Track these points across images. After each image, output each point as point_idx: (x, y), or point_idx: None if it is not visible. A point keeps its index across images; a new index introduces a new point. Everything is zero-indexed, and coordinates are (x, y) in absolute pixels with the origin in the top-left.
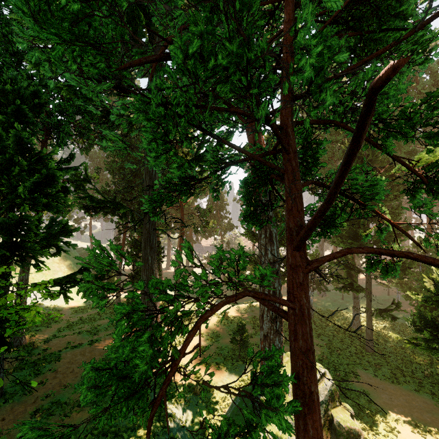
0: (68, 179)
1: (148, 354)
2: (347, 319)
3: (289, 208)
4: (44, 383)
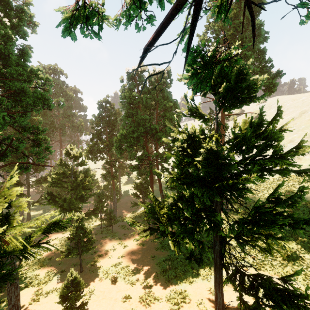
0: None
1: None
2: None
3: None
4: None
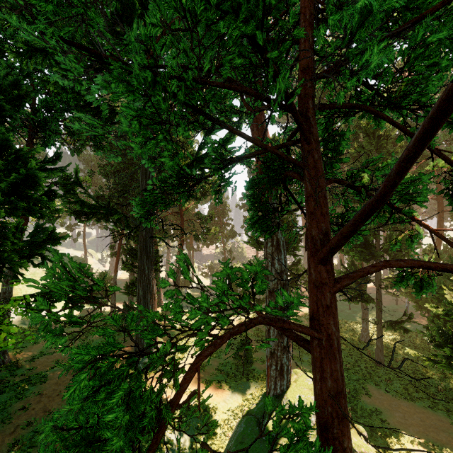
0: (57, 182)
1: (121, 424)
2: (355, 330)
3: (311, 210)
4: (27, 408)
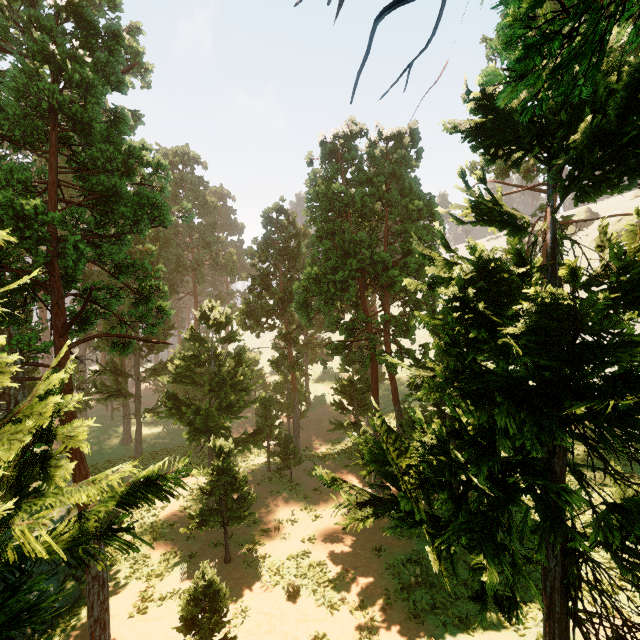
0: None
1: None
2: (117, 438)
3: (56, 312)
4: None
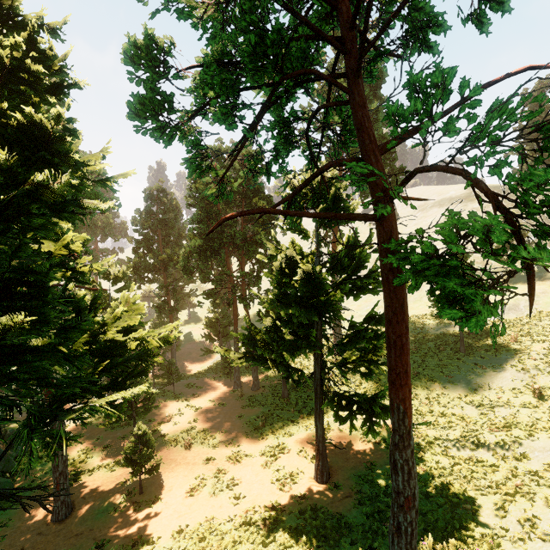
0: None
1: None
2: None
3: None
4: None
